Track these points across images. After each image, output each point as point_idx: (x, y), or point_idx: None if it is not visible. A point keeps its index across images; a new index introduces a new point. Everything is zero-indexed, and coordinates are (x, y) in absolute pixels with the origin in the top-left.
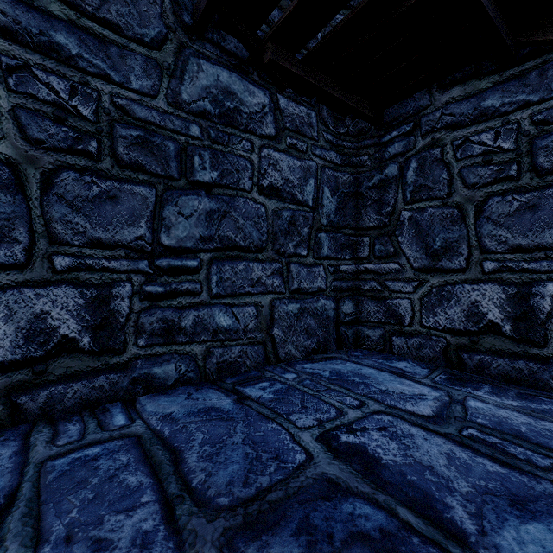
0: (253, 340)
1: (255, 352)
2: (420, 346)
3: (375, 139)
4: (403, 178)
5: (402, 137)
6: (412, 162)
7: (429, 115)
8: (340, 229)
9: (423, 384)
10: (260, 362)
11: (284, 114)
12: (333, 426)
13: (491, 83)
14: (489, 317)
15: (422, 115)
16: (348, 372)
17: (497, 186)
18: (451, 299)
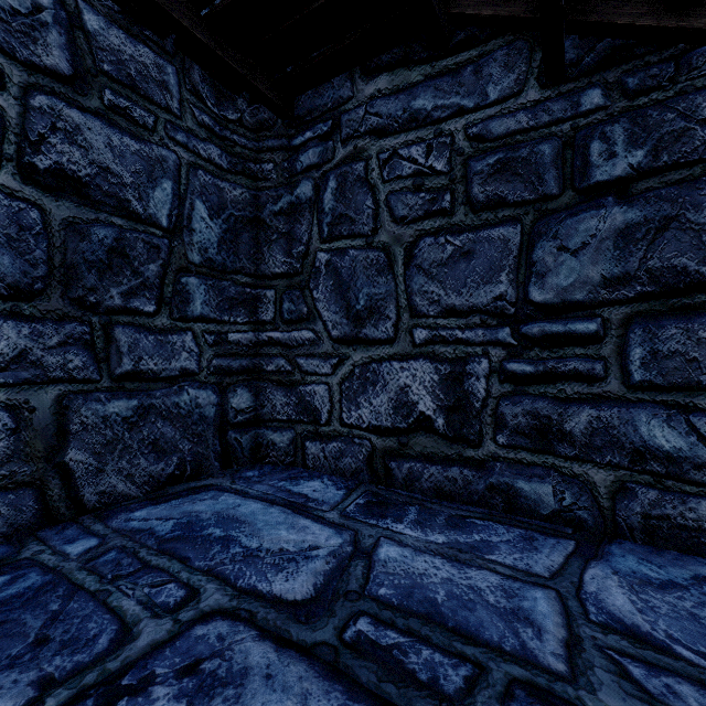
0: (4, 482)
1: (9, 506)
2: (340, 454)
3: (283, 140)
4: (319, 202)
5: (318, 141)
6: (330, 179)
7: (351, 112)
8: (227, 274)
9: (326, 524)
10: (26, 523)
11: (98, 44)
12: (68, 696)
13: (422, 75)
14: (420, 408)
15: (343, 111)
16: (211, 517)
17: (429, 222)
18: (377, 383)
